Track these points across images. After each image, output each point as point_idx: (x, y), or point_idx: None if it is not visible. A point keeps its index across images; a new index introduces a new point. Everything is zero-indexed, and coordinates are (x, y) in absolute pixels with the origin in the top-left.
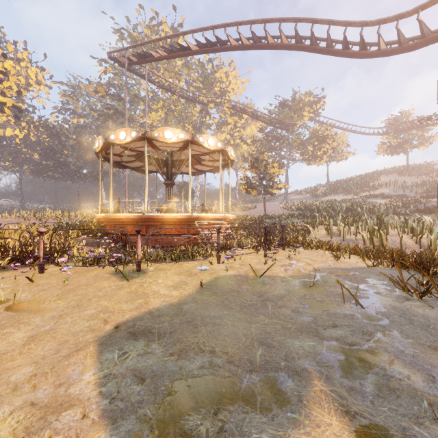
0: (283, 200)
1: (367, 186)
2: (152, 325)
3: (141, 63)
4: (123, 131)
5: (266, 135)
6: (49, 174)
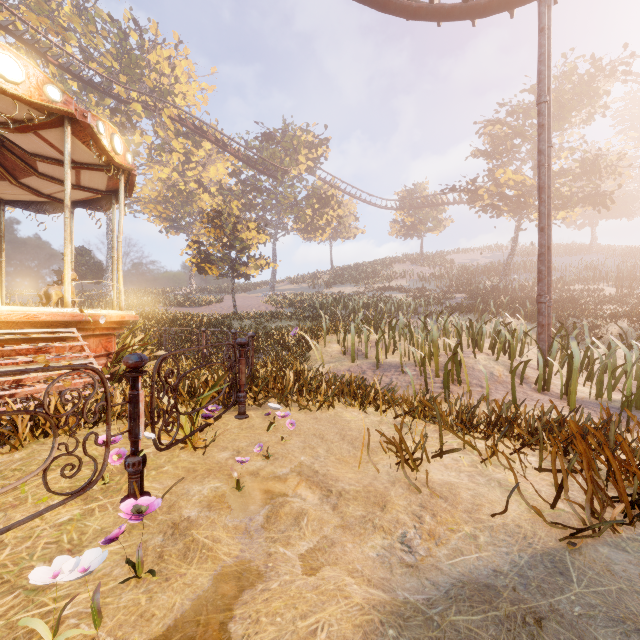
0: (269, 291)
1: (380, 276)
2: None
3: None
4: None
5: (241, 180)
6: None
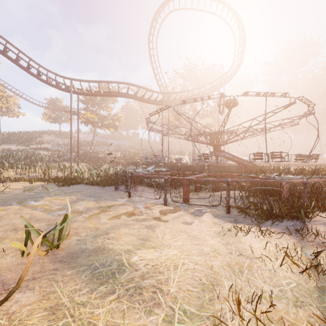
0: None
1: (35, 141)
2: None
3: None
4: None
5: None
6: None
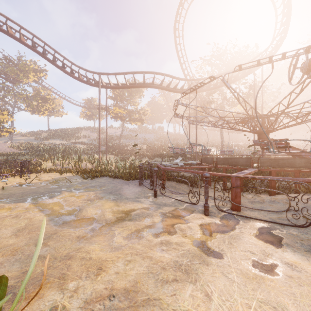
0: (8, 140)
1: (75, 136)
2: None
3: None
4: None
5: None
6: None
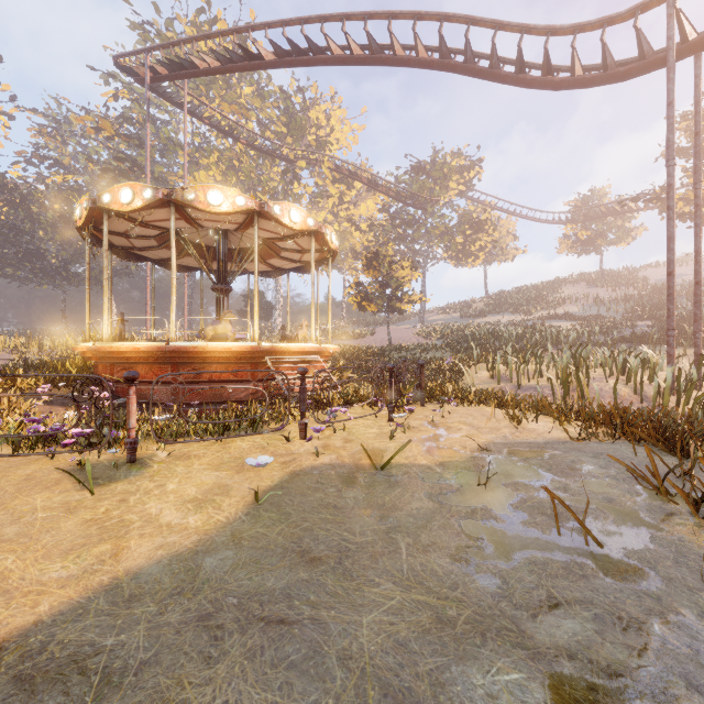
0: (418, 323)
1: (545, 301)
2: (97, 639)
3: (175, 78)
4: (128, 187)
5: (391, 216)
6: (7, 271)
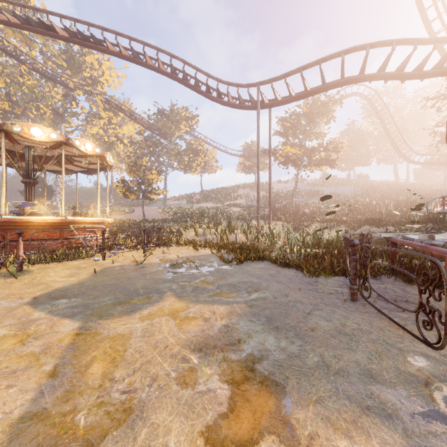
0: (162, 205)
1: (230, 197)
2: (65, 293)
3: None
4: None
5: (145, 139)
6: None
